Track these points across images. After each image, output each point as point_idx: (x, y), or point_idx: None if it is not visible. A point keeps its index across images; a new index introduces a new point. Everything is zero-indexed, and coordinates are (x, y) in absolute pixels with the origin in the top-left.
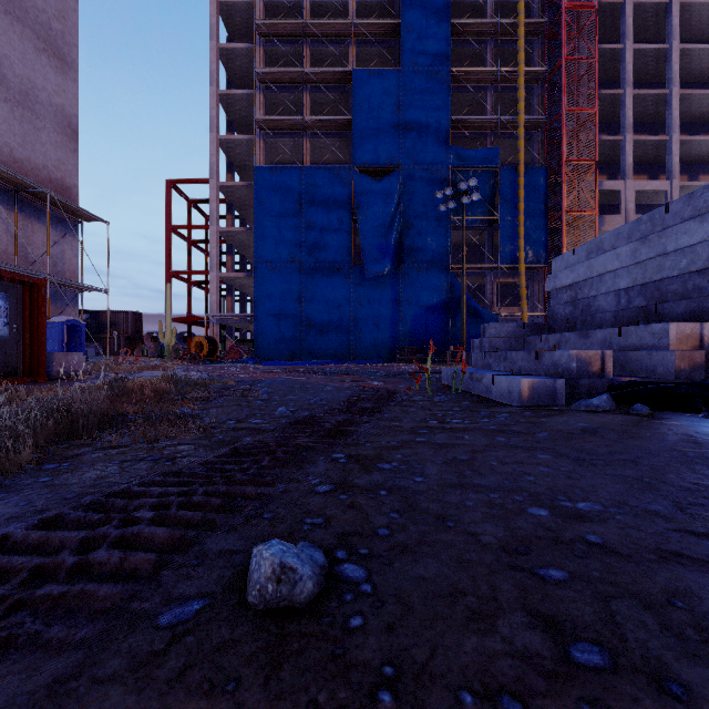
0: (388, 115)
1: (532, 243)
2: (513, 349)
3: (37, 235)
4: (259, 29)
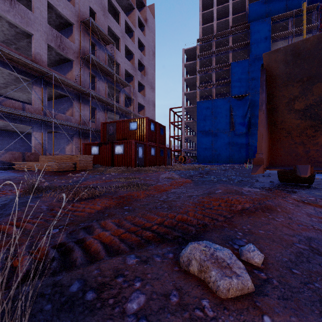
0: (244, 76)
1: None
2: None
3: None
4: (198, 56)
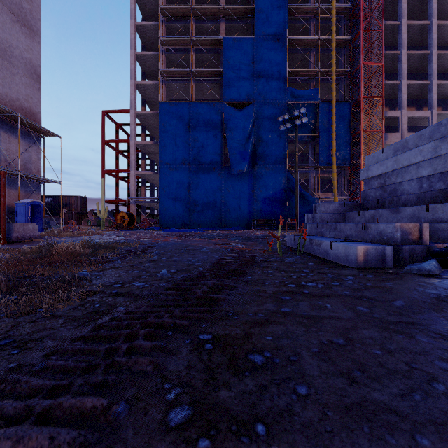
0: (246, 68)
1: (340, 151)
2: (336, 221)
3: (12, 145)
4: (162, 11)
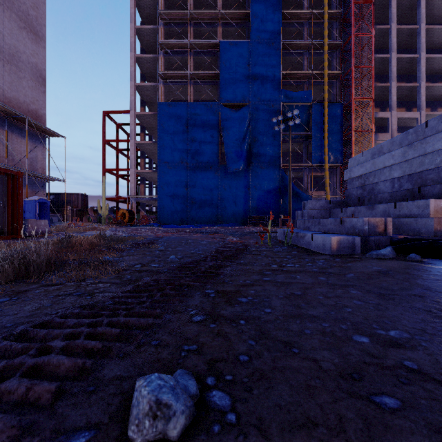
0: (242, 70)
1: (332, 150)
2: (323, 217)
3: (19, 145)
4: (161, 16)
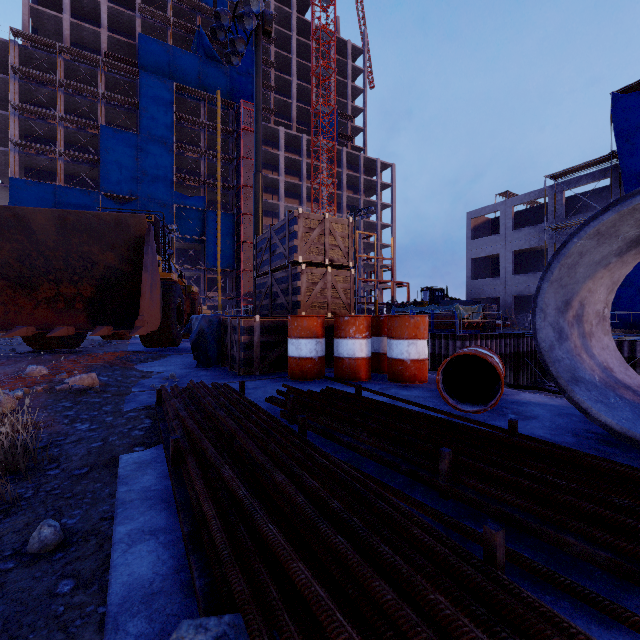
0: (129, 162)
1: (226, 256)
2: None
3: None
4: (14, 69)
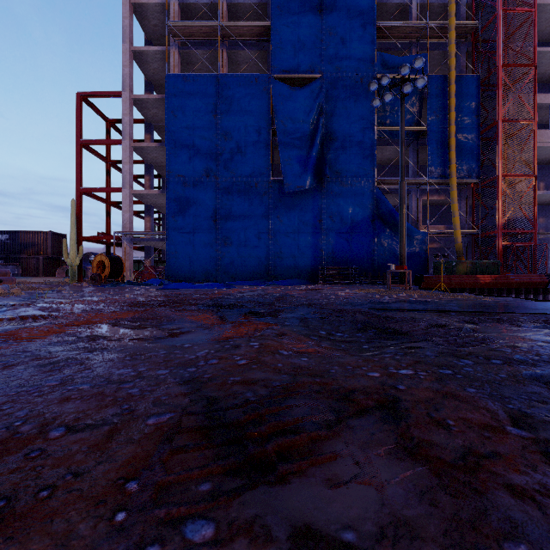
0: (309, 19)
1: (463, 156)
2: None
3: None
4: None
